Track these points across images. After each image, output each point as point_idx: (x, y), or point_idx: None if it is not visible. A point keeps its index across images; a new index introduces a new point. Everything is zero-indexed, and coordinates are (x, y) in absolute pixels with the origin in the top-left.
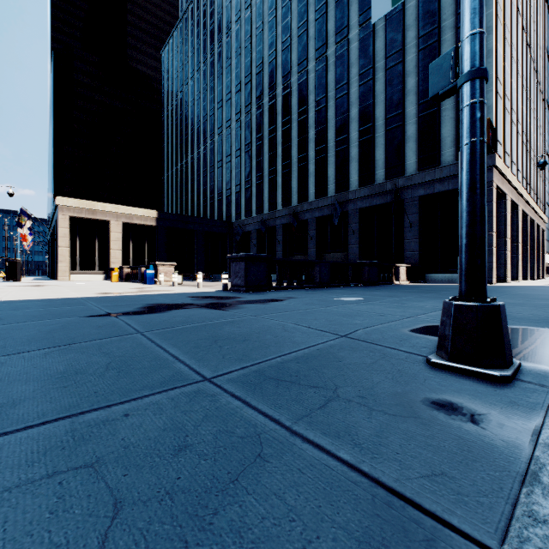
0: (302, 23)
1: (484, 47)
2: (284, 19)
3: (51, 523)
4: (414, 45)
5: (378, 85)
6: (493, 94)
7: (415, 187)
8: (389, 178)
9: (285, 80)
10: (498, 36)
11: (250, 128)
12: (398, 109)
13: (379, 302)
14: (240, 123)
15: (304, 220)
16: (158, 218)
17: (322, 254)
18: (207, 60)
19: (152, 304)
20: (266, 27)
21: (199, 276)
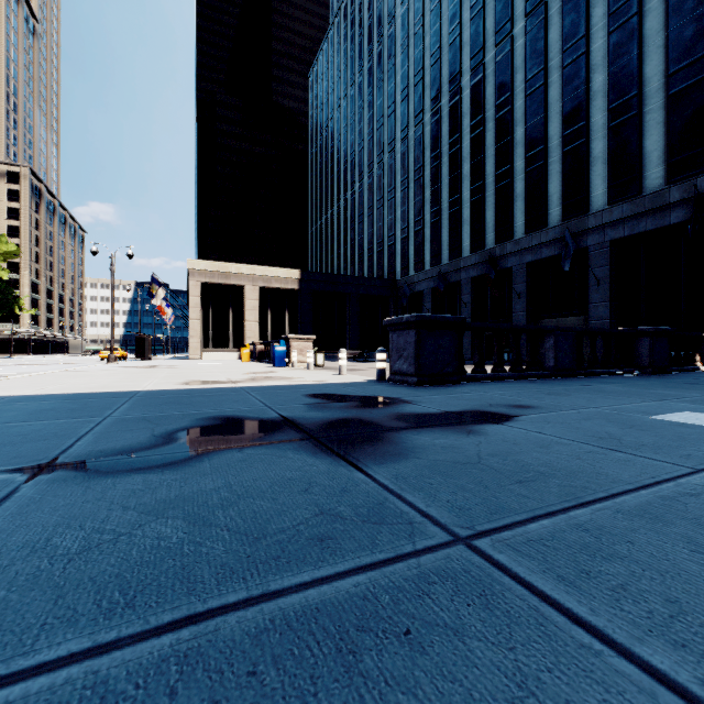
0: None
1: None
2: None
3: None
4: None
5: (650, 21)
6: None
7: None
8: (675, 181)
9: (474, 62)
10: None
11: (421, 145)
12: (696, 51)
13: None
14: (407, 141)
15: (505, 269)
16: (301, 279)
17: (536, 320)
18: (363, 68)
19: (215, 417)
20: None
21: (341, 355)
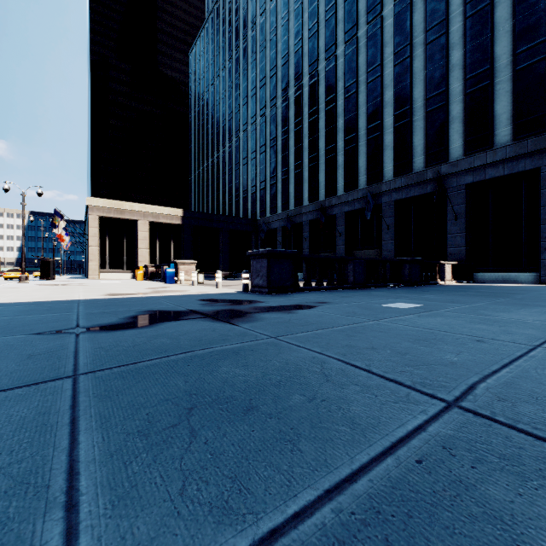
0: (330, 6)
1: None
2: (311, 4)
3: None
4: (460, 13)
5: (417, 63)
6: None
7: (461, 174)
8: (430, 166)
9: (311, 68)
10: None
11: (275, 122)
12: (440, 87)
13: (447, 311)
14: (265, 117)
15: (332, 216)
16: (183, 216)
17: (351, 251)
18: (232, 57)
19: (148, 310)
20: (292, 15)
21: (218, 275)
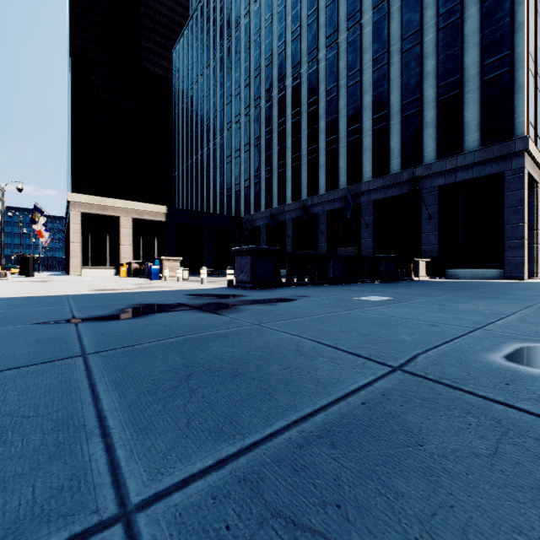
0: (312, 11)
1: None
2: (293, 8)
3: None
4: (434, 25)
5: (394, 69)
6: (525, 71)
7: (435, 176)
8: (406, 168)
9: (294, 71)
10: (530, 7)
11: (259, 121)
12: (415, 94)
13: (413, 303)
14: (249, 117)
15: (314, 214)
16: (167, 213)
17: (333, 248)
18: (216, 56)
19: (138, 304)
20: (275, 18)
21: (203, 271)
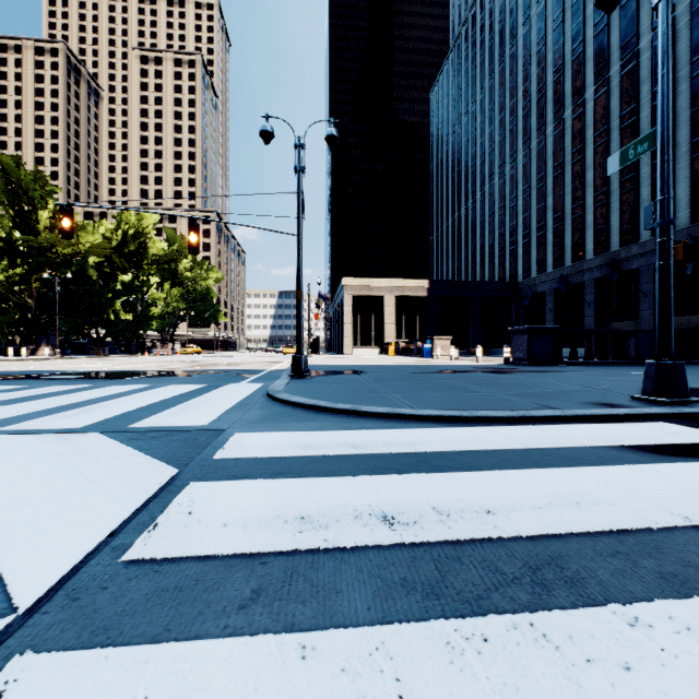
0: None
1: (669, 205)
2: None
3: (456, 400)
4: None
5: None
6: None
7: None
8: None
9: (598, 76)
10: None
11: (543, 156)
12: None
13: None
14: (529, 152)
15: (631, 270)
16: (429, 287)
17: None
18: (484, 86)
19: (444, 369)
20: (568, 13)
21: (478, 350)
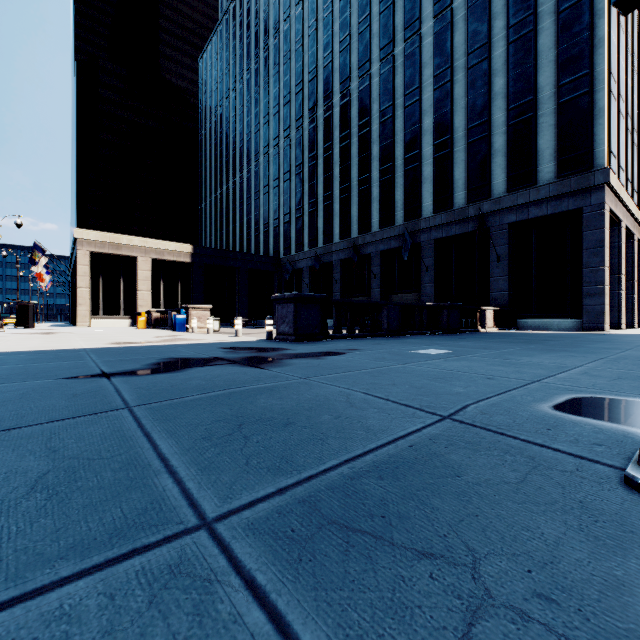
0: (364, 18)
1: None
2: (342, 14)
3: None
4: (503, 37)
5: (458, 88)
6: (605, 94)
7: (504, 212)
8: (472, 202)
9: (343, 87)
10: (612, 21)
11: (301, 146)
12: (483, 116)
13: (474, 356)
14: (290, 140)
15: (366, 255)
16: (193, 253)
17: (387, 295)
18: (251, 67)
19: (169, 358)
20: (320, 24)
21: (238, 322)
